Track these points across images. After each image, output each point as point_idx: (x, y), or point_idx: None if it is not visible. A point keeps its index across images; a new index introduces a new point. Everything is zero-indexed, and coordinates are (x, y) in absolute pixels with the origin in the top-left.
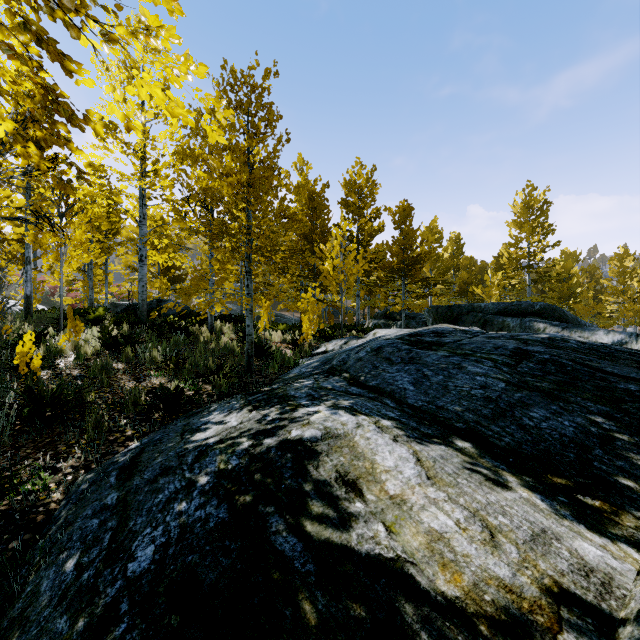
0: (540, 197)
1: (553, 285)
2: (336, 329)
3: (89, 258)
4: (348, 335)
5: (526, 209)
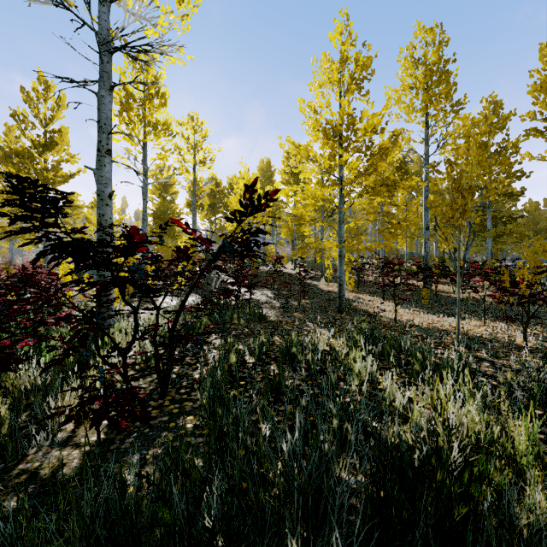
0: None
1: None
2: None
3: None
4: None
5: None
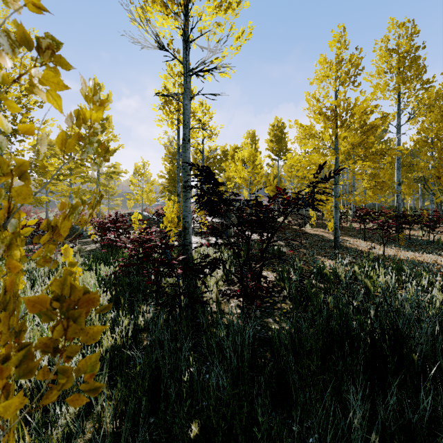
0: None
1: None
2: None
3: None
4: None
5: None
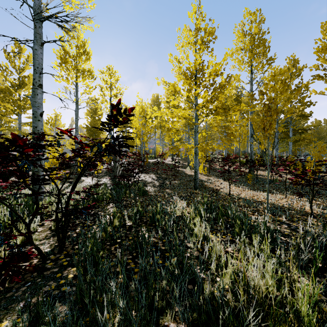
0: None
1: None
2: None
3: None
4: None
5: None
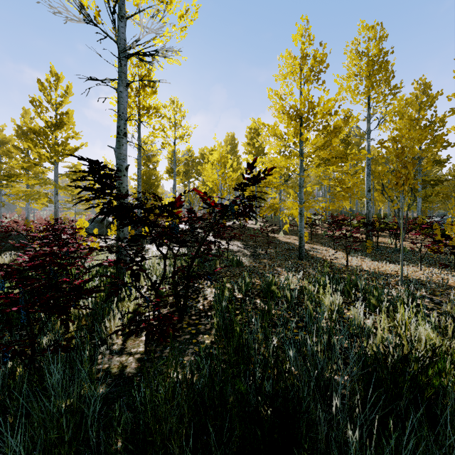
0: None
1: None
2: None
3: None
4: None
5: None
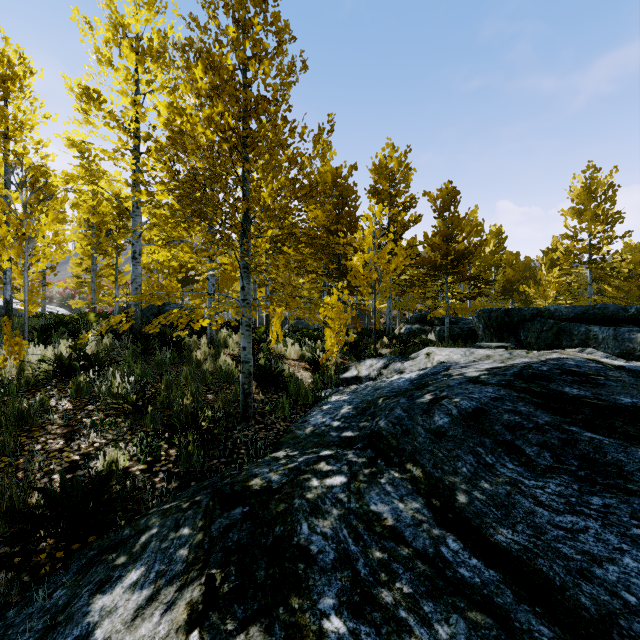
0: (605, 179)
1: (621, 283)
2: (364, 336)
3: (64, 255)
4: (379, 344)
5: (587, 194)
